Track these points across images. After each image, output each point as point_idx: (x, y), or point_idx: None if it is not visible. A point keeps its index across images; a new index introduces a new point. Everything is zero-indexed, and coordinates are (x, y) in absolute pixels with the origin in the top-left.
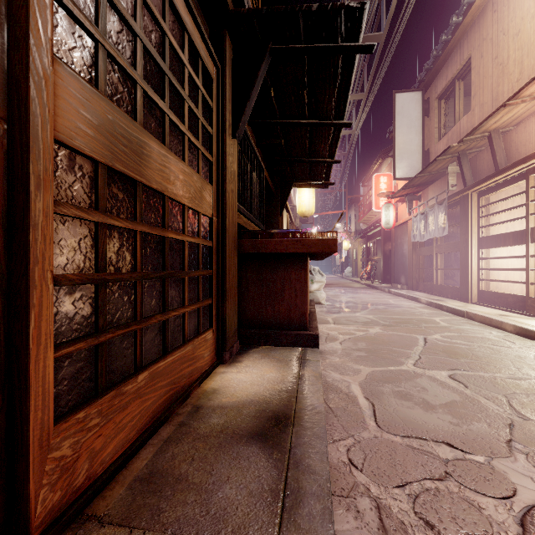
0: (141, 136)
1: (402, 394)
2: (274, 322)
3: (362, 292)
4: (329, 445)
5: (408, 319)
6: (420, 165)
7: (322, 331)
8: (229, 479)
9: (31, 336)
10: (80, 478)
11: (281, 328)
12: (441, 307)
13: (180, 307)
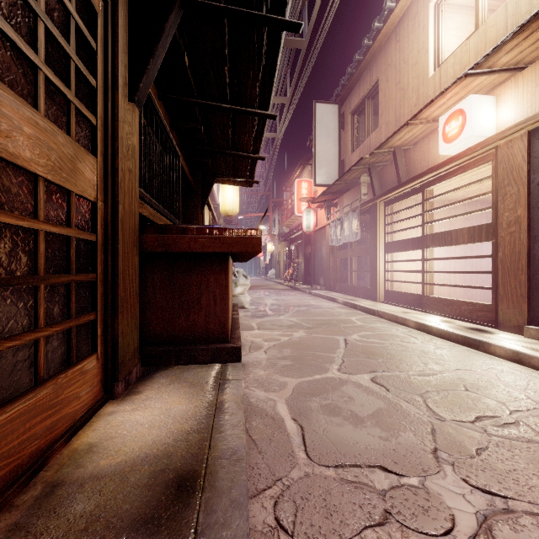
0: None
1: (330, 409)
2: (189, 335)
3: (285, 294)
4: (252, 500)
5: (328, 320)
6: (336, 174)
7: (246, 339)
8: None
9: None
10: None
11: (197, 342)
12: (356, 306)
13: (28, 331)
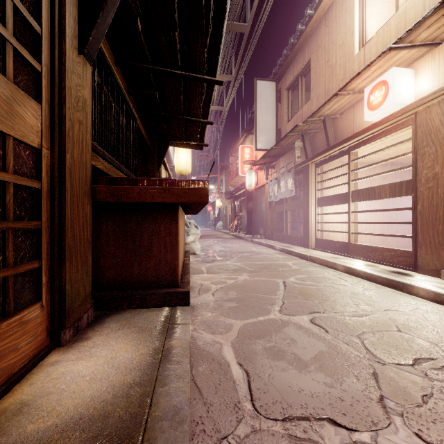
0: None
1: (274, 352)
2: (141, 280)
3: (231, 242)
4: None
5: (268, 265)
6: (274, 141)
7: (196, 282)
8: None
9: None
10: None
11: (148, 287)
12: (291, 252)
13: None
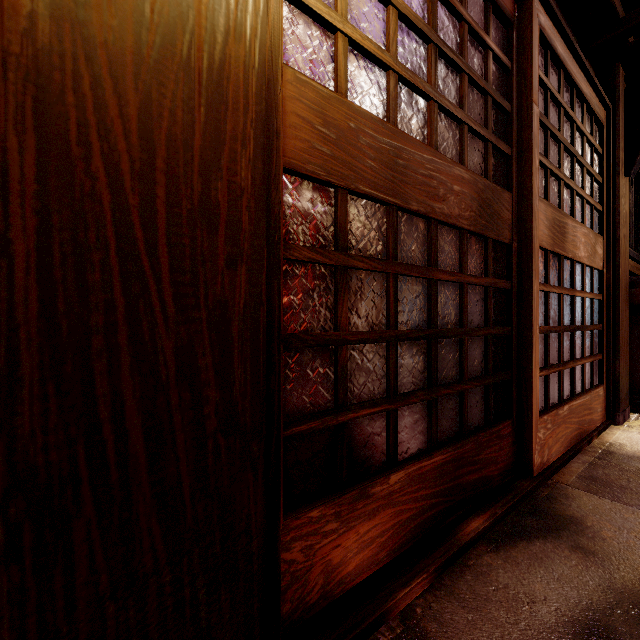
0: (564, 220)
1: None
2: None
3: None
4: None
5: None
6: None
7: None
8: None
9: (533, 361)
10: (545, 458)
11: None
12: None
13: (581, 358)
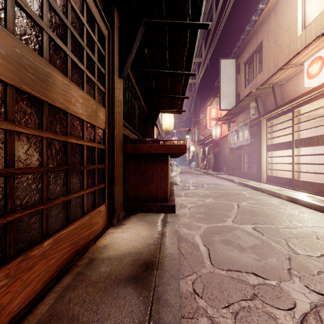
0: (47, 68)
1: (226, 242)
2: (147, 197)
3: (201, 177)
4: (181, 280)
5: (228, 193)
6: (234, 102)
7: (177, 201)
8: (109, 316)
9: None
10: None
11: (151, 201)
12: (246, 185)
13: (80, 190)
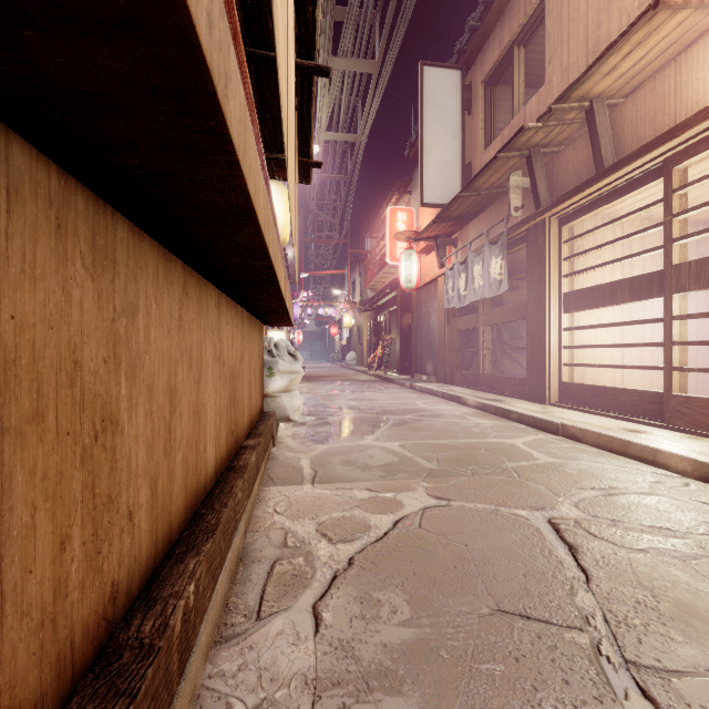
0: None
1: None
2: None
3: (372, 389)
4: None
5: (470, 448)
6: (458, 187)
7: (268, 525)
8: None
9: None
10: None
11: None
12: (508, 413)
13: None
